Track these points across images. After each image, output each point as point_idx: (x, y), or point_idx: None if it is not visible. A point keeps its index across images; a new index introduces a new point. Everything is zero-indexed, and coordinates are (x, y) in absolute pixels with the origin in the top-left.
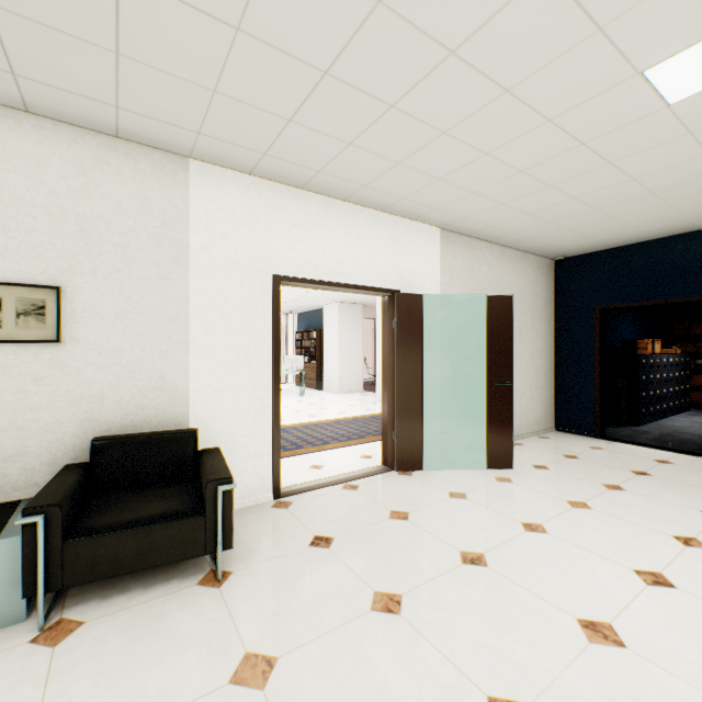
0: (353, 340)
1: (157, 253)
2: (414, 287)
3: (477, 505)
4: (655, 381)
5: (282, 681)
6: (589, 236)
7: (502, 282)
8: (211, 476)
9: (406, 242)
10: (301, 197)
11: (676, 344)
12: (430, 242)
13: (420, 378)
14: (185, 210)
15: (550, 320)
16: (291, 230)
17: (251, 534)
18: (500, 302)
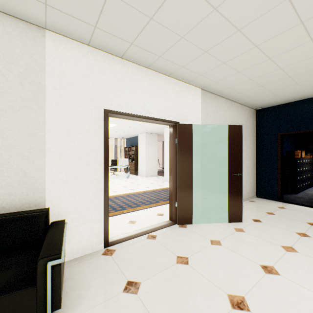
0: (153, 151)
1: (21, 90)
2: (187, 121)
3: (229, 250)
4: (302, 171)
5: None
6: (278, 95)
7: (232, 120)
8: (44, 253)
9: (183, 95)
10: (121, 63)
11: (308, 153)
12: (195, 96)
13: (191, 172)
14: (43, 63)
15: (253, 140)
16: (115, 83)
17: (84, 281)
18: (235, 129)
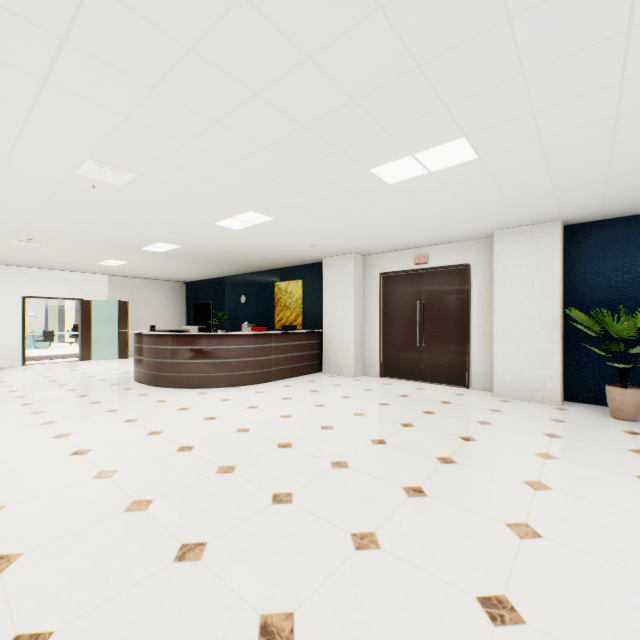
0: None
1: None
2: (93, 297)
3: (93, 363)
4: None
5: (1, 374)
6: (175, 278)
7: (148, 293)
8: None
9: (89, 281)
10: (35, 271)
11: None
12: (102, 281)
13: (92, 329)
14: None
15: (182, 307)
16: (31, 282)
17: (8, 368)
18: (124, 303)
